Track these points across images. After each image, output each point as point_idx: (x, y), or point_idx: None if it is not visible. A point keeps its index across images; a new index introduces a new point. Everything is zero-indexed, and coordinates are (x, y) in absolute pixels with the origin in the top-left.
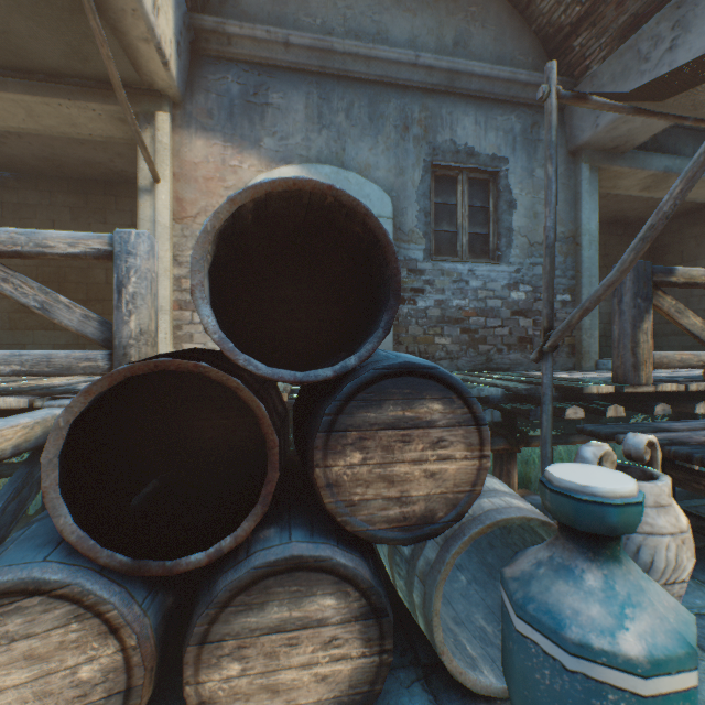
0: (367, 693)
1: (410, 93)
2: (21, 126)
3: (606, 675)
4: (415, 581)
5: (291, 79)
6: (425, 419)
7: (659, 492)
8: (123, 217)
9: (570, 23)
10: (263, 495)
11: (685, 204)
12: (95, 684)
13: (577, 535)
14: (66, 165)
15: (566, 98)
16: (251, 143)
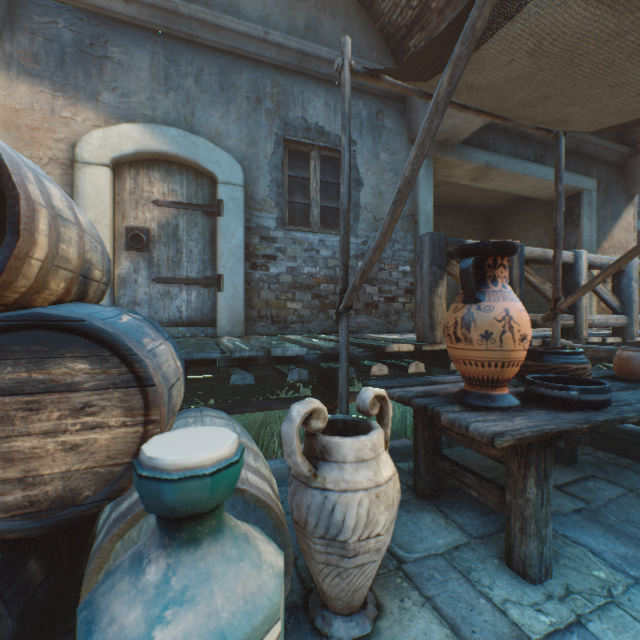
0: None
1: (262, 67)
2: None
3: None
4: None
5: (134, 36)
6: (65, 381)
7: (361, 447)
8: None
9: (405, 25)
10: None
11: (509, 196)
12: None
13: (159, 517)
14: None
15: (361, 74)
16: (87, 96)
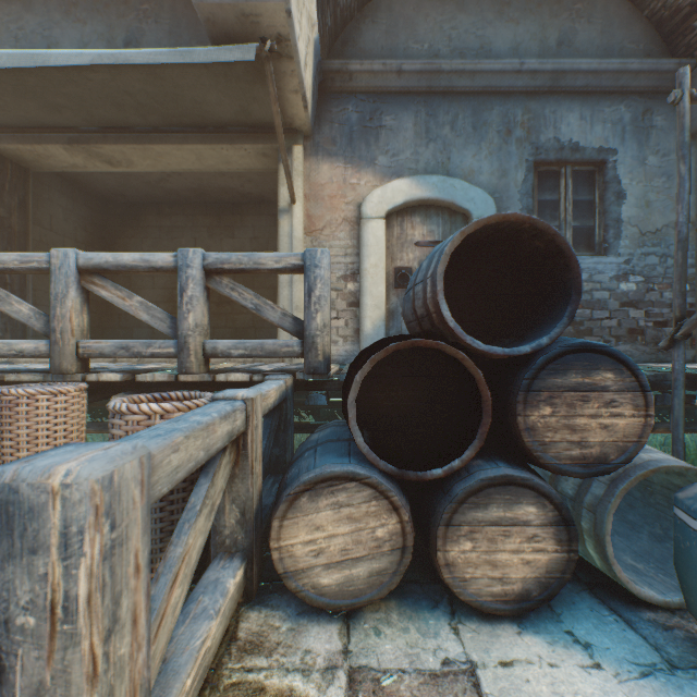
0: (558, 579)
1: (512, 98)
2: (189, 167)
3: None
4: (583, 512)
5: (401, 102)
6: (599, 385)
7: None
8: (247, 232)
9: (690, 3)
10: (479, 433)
11: None
12: (384, 541)
13: None
14: (207, 193)
15: None
16: (367, 163)
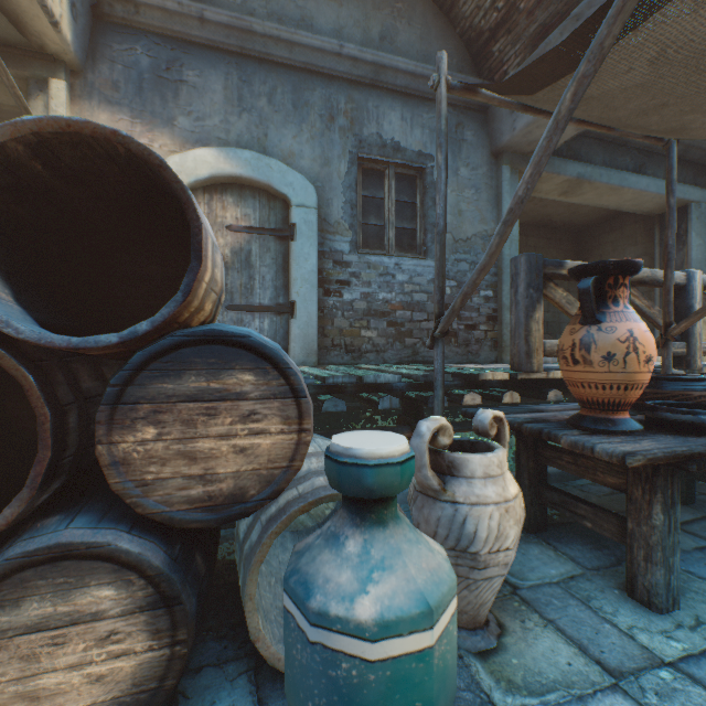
0: (156, 690)
1: (336, 83)
2: None
3: (341, 643)
4: (242, 566)
5: (208, 58)
6: (235, 390)
7: (489, 464)
8: None
9: (489, 29)
10: (32, 477)
11: (602, 211)
12: None
13: (349, 502)
14: None
15: (457, 89)
16: (164, 121)
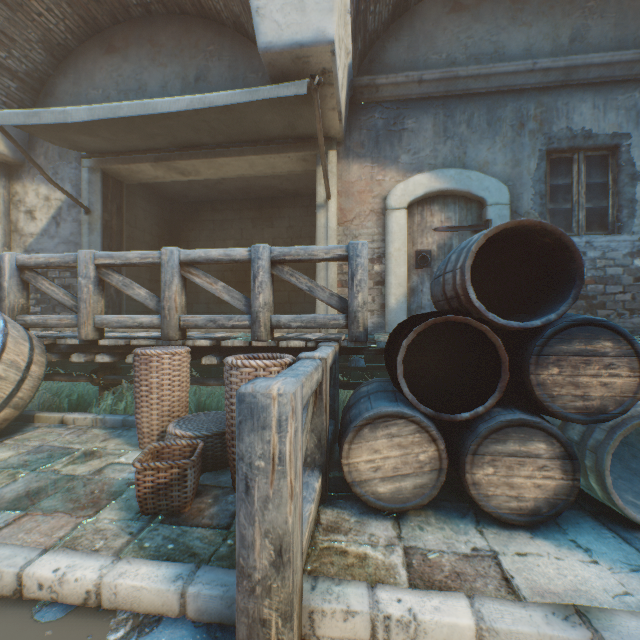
0: (564, 500)
1: (525, 94)
2: (243, 173)
3: None
4: (586, 453)
5: (421, 107)
6: (599, 351)
7: None
8: (283, 222)
9: None
10: (499, 387)
11: None
12: (425, 463)
13: None
14: (252, 191)
15: None
16: (391, 161)
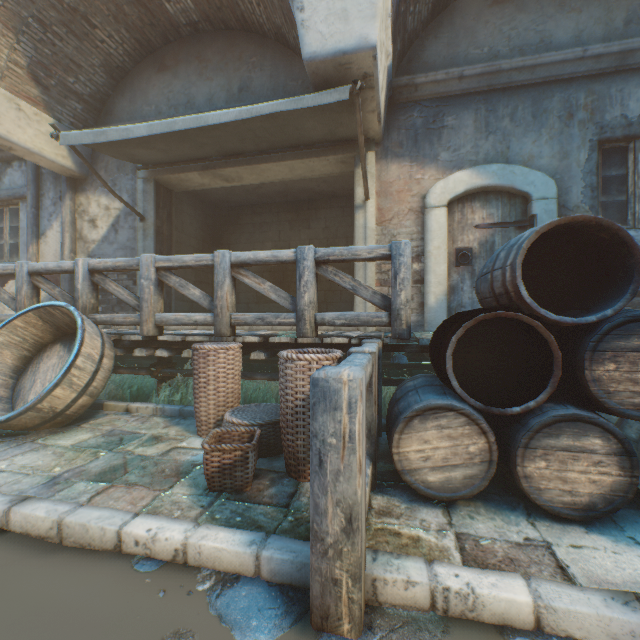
0: (621, 497)
1: (574, 83)
2: (282, 178)
3: None
4: None
5: (462, 103)
6: None
7: None
8: (320, 223)
9: None
10: (551, 382)
11: None
12: (475, 455)
13: None
14: (289, 194)
15: None
16: (430, 159)
